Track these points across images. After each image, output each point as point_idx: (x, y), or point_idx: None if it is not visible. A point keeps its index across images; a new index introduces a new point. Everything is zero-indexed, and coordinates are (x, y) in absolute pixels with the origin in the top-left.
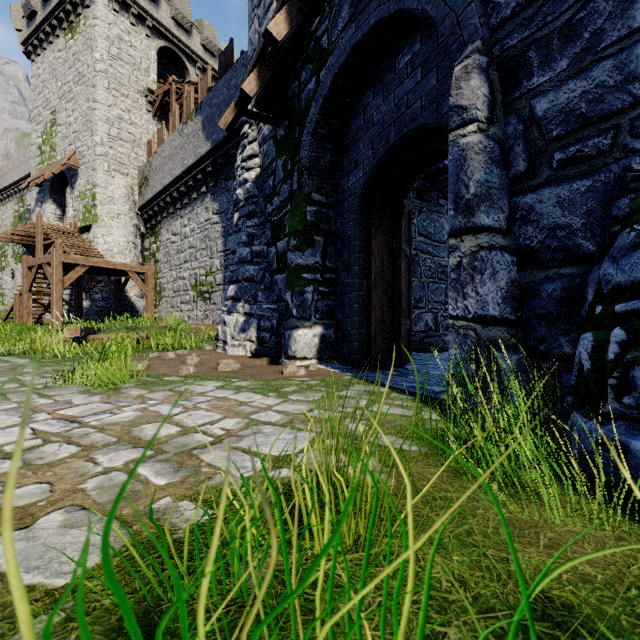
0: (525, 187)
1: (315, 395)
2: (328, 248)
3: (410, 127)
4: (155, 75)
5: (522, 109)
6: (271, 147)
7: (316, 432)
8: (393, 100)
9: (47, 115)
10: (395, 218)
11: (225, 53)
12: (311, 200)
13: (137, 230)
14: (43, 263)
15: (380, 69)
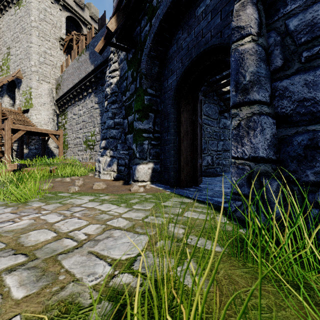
0: (282, 76)
1: (149, 205)
2: (156, 120)
3: (204, 47)
4: (64, 30)
5: (279, 27)
6: (125, 64)
7: (150, 235)
8: (194, 34)
9: (5, 50)
10: (194, 103)
11: (101, 18)
12: (147, 92)
13: (54, 112)
14: (0, 128)
15: (186, 17)
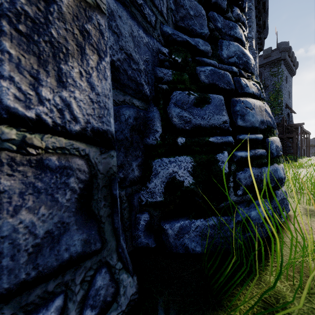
0: None
1: None
2: None
3: None
4: None
5: None
6: None
7: None
8: None
9: None
10: None
11: None
12: None
13: None
14: None
15: None
